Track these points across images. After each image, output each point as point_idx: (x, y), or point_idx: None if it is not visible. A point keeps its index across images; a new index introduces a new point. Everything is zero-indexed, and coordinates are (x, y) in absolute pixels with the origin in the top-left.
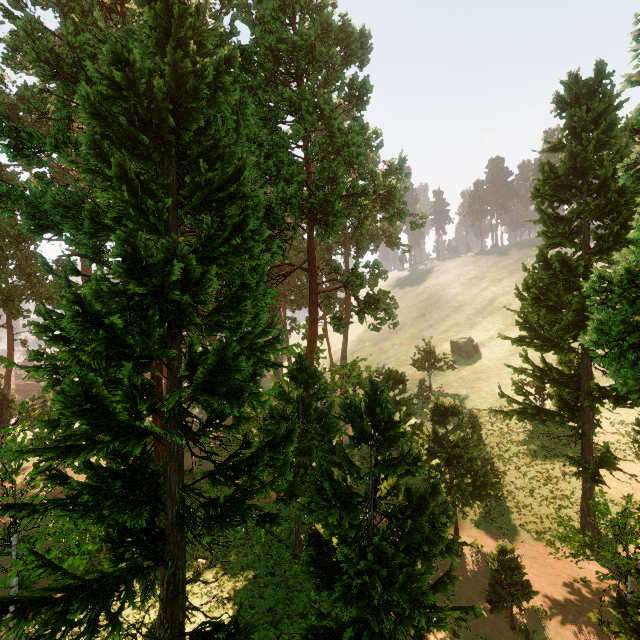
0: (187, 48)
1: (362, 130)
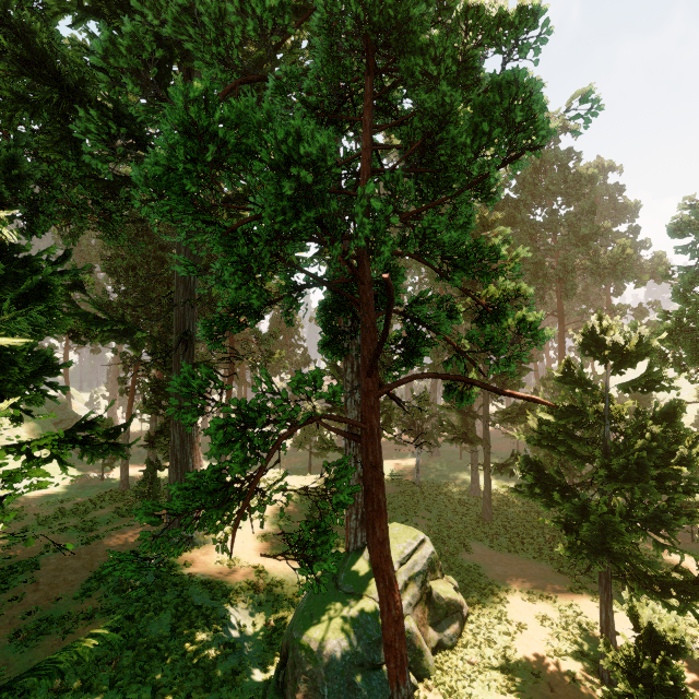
0: None
1: (591, 231)
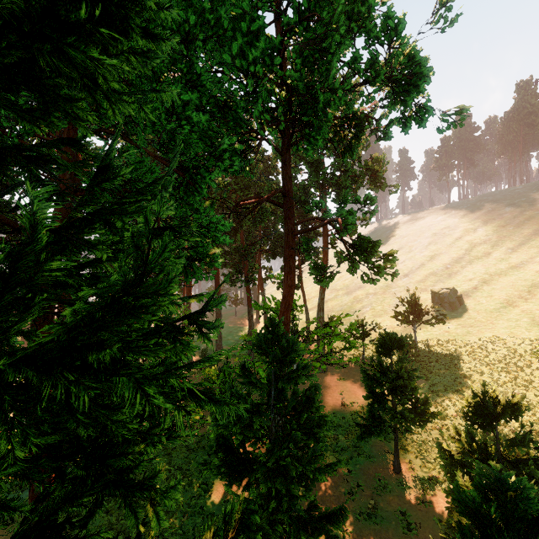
0: None
1: None
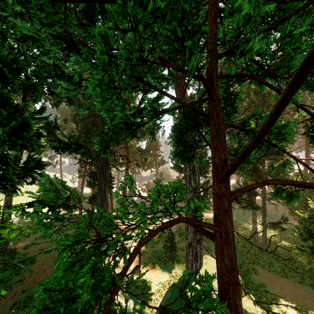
0: (267, 100)
1: None
